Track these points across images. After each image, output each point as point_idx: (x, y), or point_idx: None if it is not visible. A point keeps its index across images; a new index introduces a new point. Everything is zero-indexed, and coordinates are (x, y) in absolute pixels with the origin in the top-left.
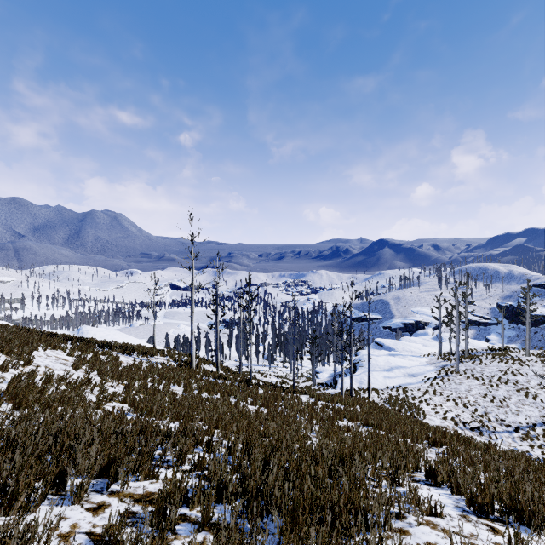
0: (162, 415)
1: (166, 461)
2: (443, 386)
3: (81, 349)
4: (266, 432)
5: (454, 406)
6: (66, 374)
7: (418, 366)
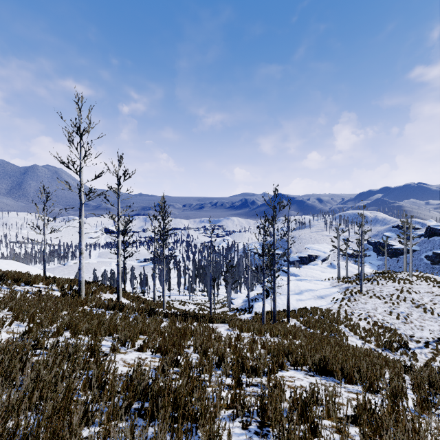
0: None
1: None
2: (351, 306)
3: None
4: None
5: (367, 325)
6: None
7: (324, 289)
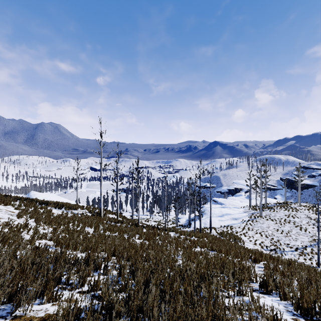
0: (75, 248)
1: (70, 284)
2: (253, 225)
3: (25, 205)
4: (147, 258)
5: (260, 237)
6: (9, 221)
7: (238, 213)
